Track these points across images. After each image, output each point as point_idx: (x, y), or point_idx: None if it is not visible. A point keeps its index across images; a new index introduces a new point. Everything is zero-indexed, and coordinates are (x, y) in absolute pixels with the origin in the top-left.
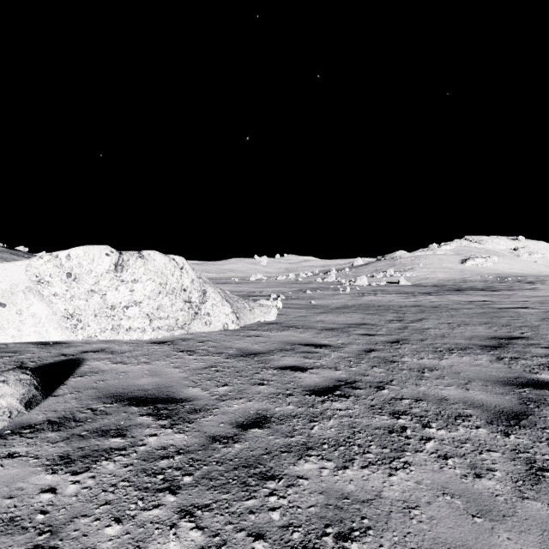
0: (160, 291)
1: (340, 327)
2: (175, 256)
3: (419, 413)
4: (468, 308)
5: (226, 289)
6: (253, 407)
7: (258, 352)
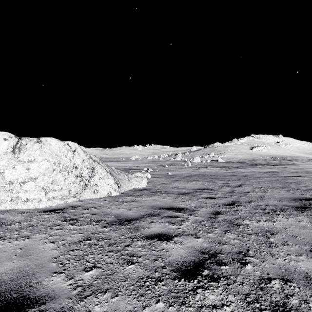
0: (54, 168)
1: (190, 191)
2: (69, 141)
3: (301, 308)
4: (266, 176)
5: (116, 165)
6: (117, 308)
7: (131, 218)
